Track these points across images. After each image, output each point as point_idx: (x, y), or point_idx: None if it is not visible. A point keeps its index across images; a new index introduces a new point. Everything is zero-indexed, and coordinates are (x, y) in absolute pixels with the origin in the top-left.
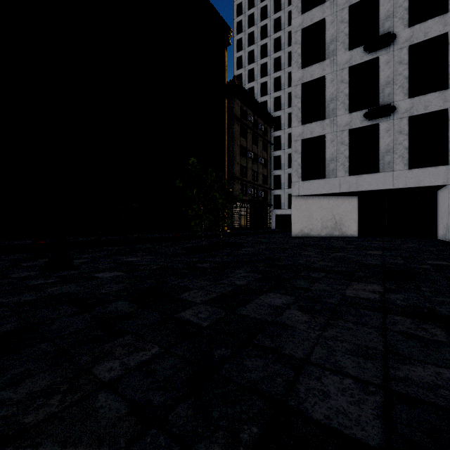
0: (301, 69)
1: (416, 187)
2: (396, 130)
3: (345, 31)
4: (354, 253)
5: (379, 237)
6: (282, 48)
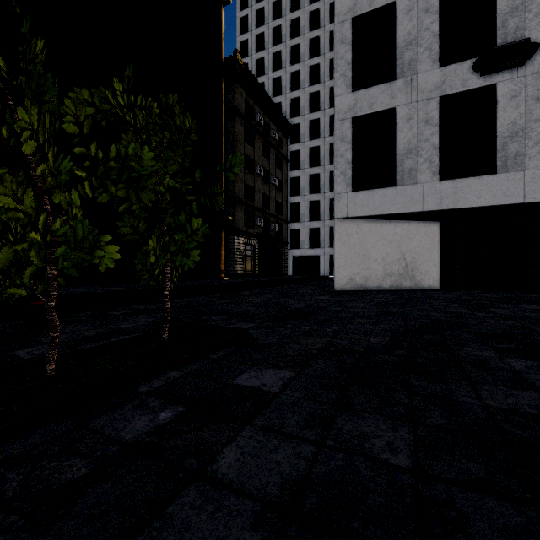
0: None
1: None
2: (529, 95)
3: None
4: None
5: (474, 290)
6: (301, 32)
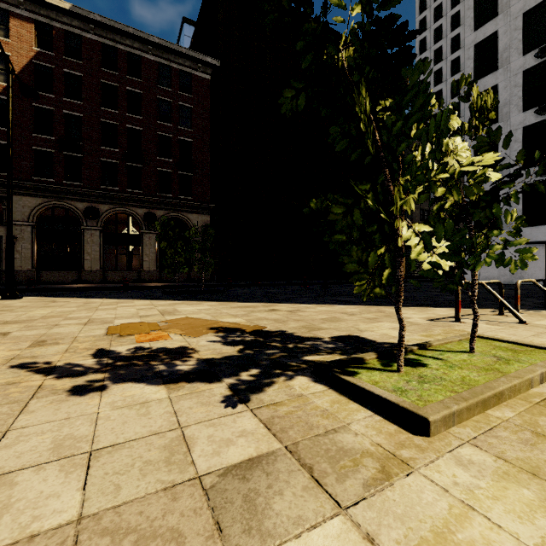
0: None
1: None
2: None
3: (519, 94)
4: None
5: None
6: None
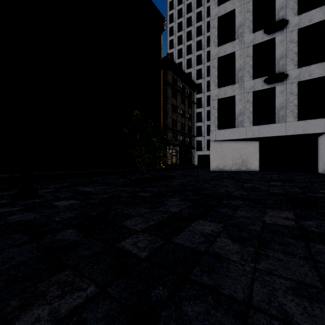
0: (218, 46)
1: (303, 134)
2: (288, 92)
3: (250, 18)
4: (260, 184)
5: (274, 171)
6: (202, 33)
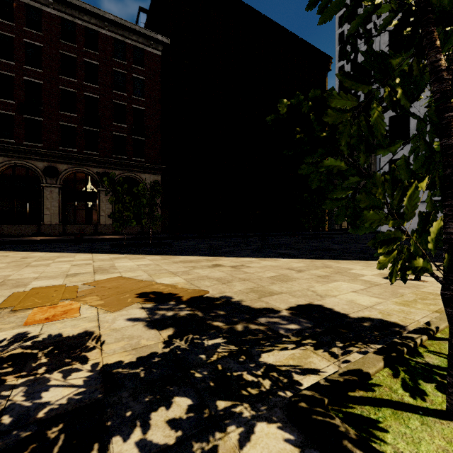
0: None
1: None
2: None
3: None
4: None
5: None
6: None
